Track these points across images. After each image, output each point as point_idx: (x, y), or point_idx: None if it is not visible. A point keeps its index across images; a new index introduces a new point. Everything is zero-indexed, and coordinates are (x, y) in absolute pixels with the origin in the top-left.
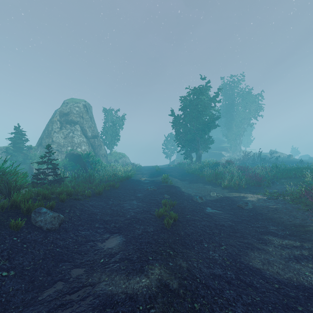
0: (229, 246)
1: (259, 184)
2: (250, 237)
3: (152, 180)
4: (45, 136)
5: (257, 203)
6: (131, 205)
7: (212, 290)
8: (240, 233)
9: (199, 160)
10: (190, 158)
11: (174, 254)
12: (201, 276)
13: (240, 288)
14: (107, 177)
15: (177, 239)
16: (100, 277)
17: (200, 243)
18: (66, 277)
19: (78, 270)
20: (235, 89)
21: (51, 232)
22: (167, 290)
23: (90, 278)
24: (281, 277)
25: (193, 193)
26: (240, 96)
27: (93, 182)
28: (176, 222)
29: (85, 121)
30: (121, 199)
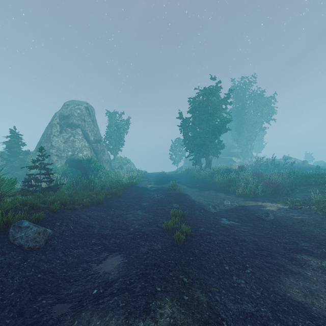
0: (256, 269)
1: (277, 191)
2: (279, 256)
3: (159, 187)
4: (44, 140)
5: (278, 213)
6: (136, 216)
7: None
8: (266, 251)
9: (209, 166)
10: (199, 164)
11: (189, 281)
12: (228, 316)
13: None
14: (109, 184)
15: (191, 259)
16: (90, 319)
17: (220, 265)
18: (44, 319)
19: (63, 307)
20: (247, 91)
21: (33, 251)
22: None
23: (76, 320)
24: None
25: (204, 202)
26: (251, 99)
27: (93, 189)
28: (188, 237)
29: (87, 124)
30: (123, 209)
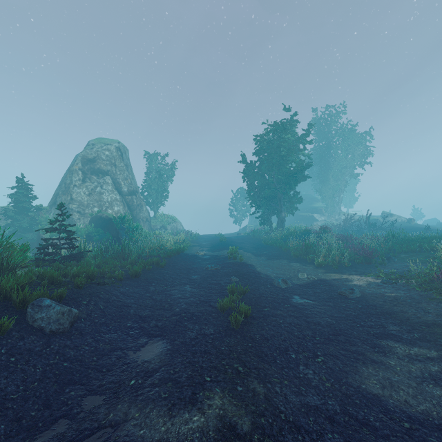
0: (329, 357)
1: (369, 260)
2: (359, 342)
3: (214, 255)
4: (61, 191)
5: (366, 289)
6: (183, 293)
7: (305, 434)
8: (345, 336)
9: (282, 226)
10: (268, 224)
11: (245, 371)
12: (288, 409)
13: (350, 429)
14: (149, 251)
15: (249, 346)
16: (127, 411)
17: (285, 353)
18: (74, 411)
19: (95, 399)
20: (333, 125)
21: (57, 335)
22: (234, 436)
23: (112, 413)
24: (412, 410)
25: (273, 274)
26: (339, 135)
27: (127, 258)
28: (249, 319)
29: (119, 170)
30: (167, 284)
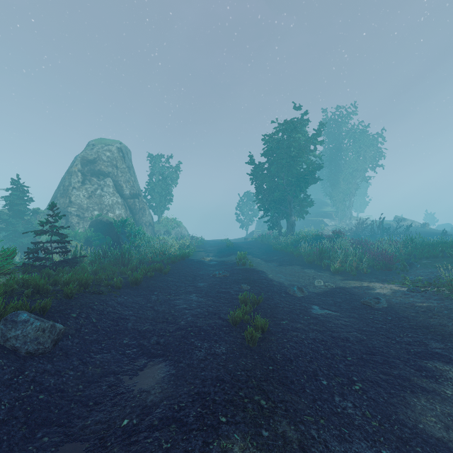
0: (368, 384)
1: (390, 266)
2: (401, 364)
3: (221, 260)
4: (60, 194)
5: (393, 299)
6: (188, 302)
7: None
8: (381, 355)
9: (292, 230)
10: (277, 228)
11: (269, 405)
12: None
13: None
14: (151, 257)
15: (270, 370)
16: None
17: (314, 378)
18: None
19: (74, 448)
20: (344, 126)
21: (35, 357)
22: None
23: None
24: None
25: (286, 281)
26: (350, 137)
27: (127, 263)
28: (266, 334)
29: (121, 172)
30: (171, 292)
